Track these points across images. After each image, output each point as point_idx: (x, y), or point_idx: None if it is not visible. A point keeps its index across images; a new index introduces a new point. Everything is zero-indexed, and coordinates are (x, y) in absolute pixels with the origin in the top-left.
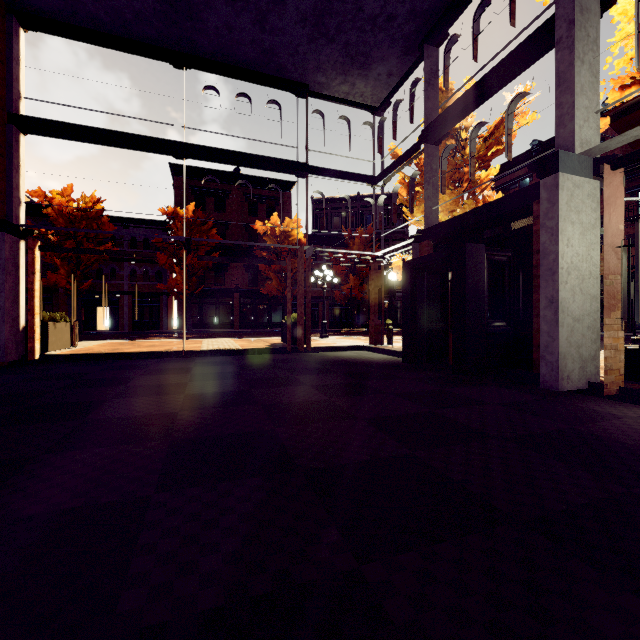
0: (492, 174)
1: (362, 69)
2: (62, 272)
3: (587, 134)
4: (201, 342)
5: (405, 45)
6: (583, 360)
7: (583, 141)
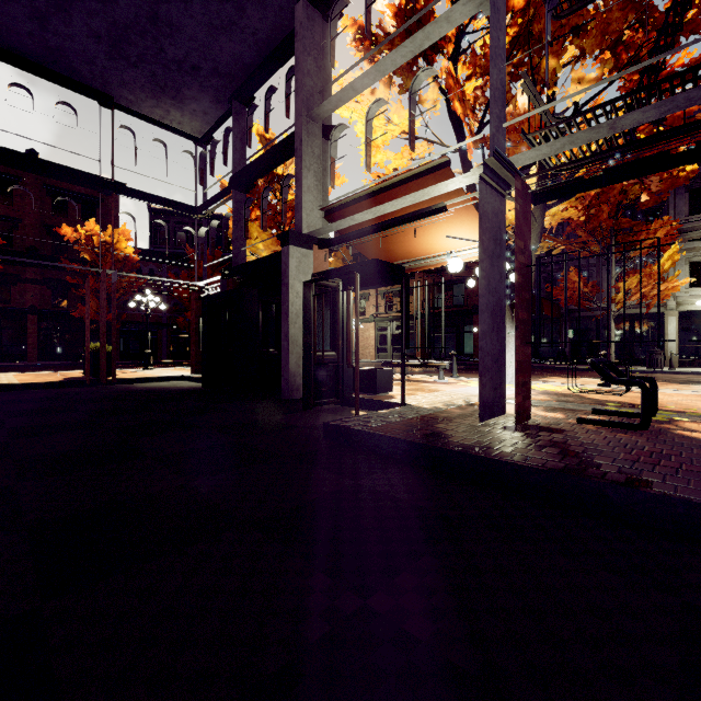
0: None
1: (175, 101)
2: None
3: (313, 220)
4: None
5: (216, 94)
6: None
7: (310, 225)
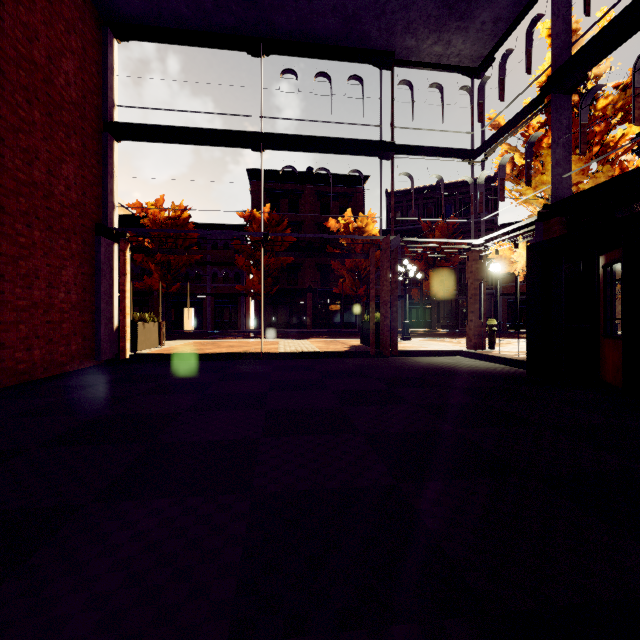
0: (632, 133)
1: (461, 20)
2: (156, 276)
3: None
4: (277, 343)
5: None
6: None
7: None
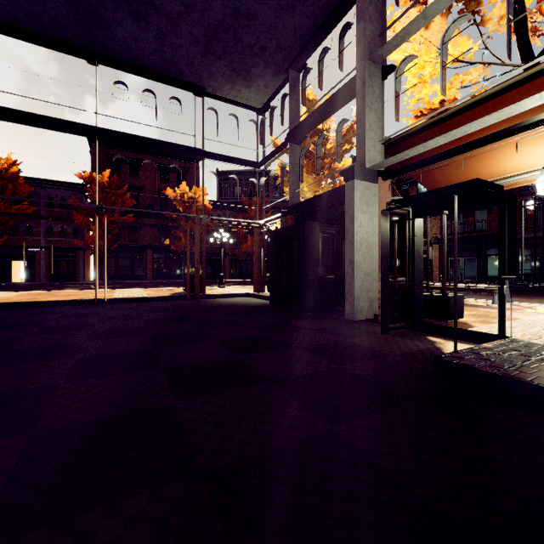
0: (347, 165)
1: (245, 81)
2: None
3: (373, 155)
4: (114, 292)
5: (276, 68)
6: (371, 300)
7: (371, 159)
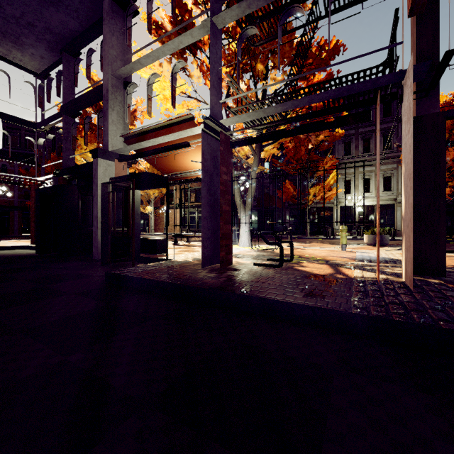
0: None
1: (16, 44)
2: None
3: (116, 143)
4: None
5: (49, 45)
6: None
7: (114, 145)
